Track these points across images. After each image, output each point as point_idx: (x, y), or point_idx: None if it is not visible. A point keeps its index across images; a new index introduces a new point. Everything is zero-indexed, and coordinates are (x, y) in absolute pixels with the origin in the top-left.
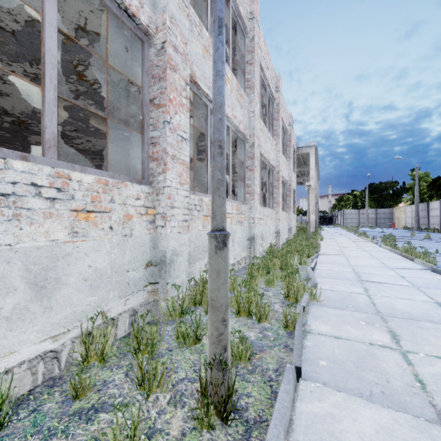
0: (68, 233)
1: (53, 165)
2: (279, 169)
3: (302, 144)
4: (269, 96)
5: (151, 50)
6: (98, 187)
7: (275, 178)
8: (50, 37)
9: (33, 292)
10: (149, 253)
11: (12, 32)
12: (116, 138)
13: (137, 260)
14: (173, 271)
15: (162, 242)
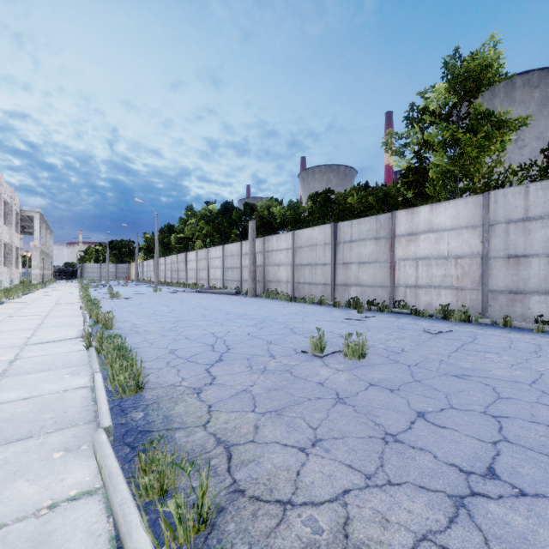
0: None
1: None
2: (1, 238)
3: (26, 208)
4: None
5: None
6: None
7: None
8: None
9: None
10: None
11: None
12: None
13: None
14: None
15: None
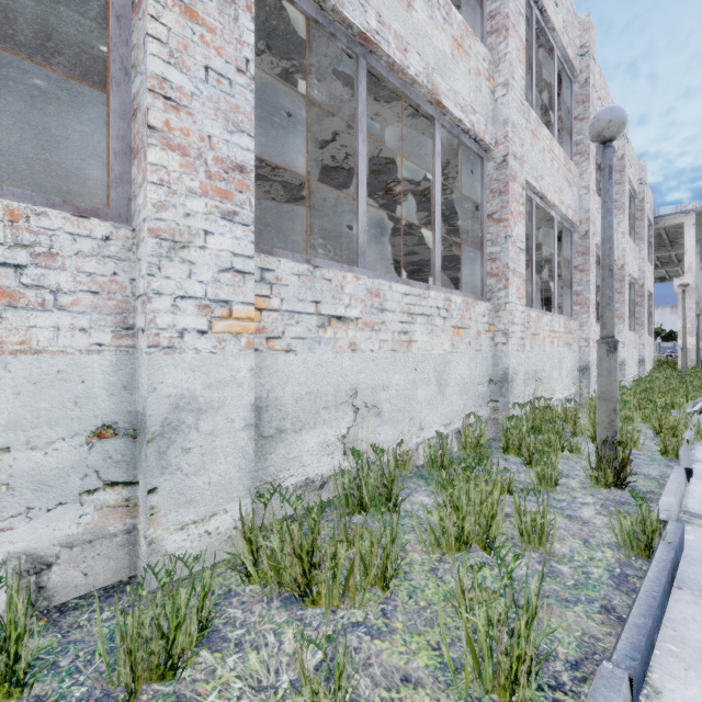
0: (450, 345)
1: (438, 291)
2: (623, 262)
3: (666, 210)
4: None
5: (489, 165)
6: (463, 306)
7: (616, 278)
8: (437, 190)
9: (437, 387)
10: (491, 370)
11: (348, 169)
12: (388, 245)
13: (483, 375)
14: (513, 391)
15: (503, 360)
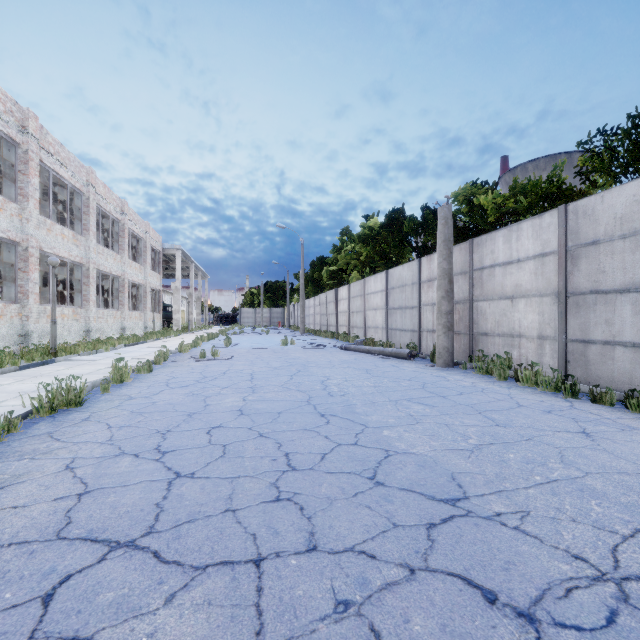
0: None
1: None
2: (125, 277)
3: (167, 245)
4: (114, 219)
5: (20, 248)
6: (3, 307)
7: (122, 285)
8: None
9: None
10: (20, 331)
11: None
12: None
13: (15, 333)
14: (32, 339)
15: (26, 327)
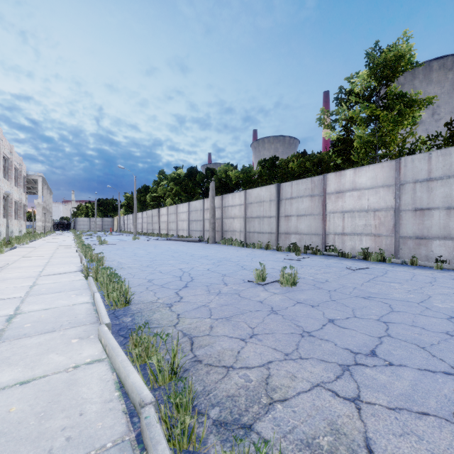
0: None
1: None
2: (13, 197)
3: (31, 173)
4: (6, 158)
5: None
6: None
7: (10, 202)
8: None
9: None
10: None
11: None
12: None
13: None
14: None
15: None
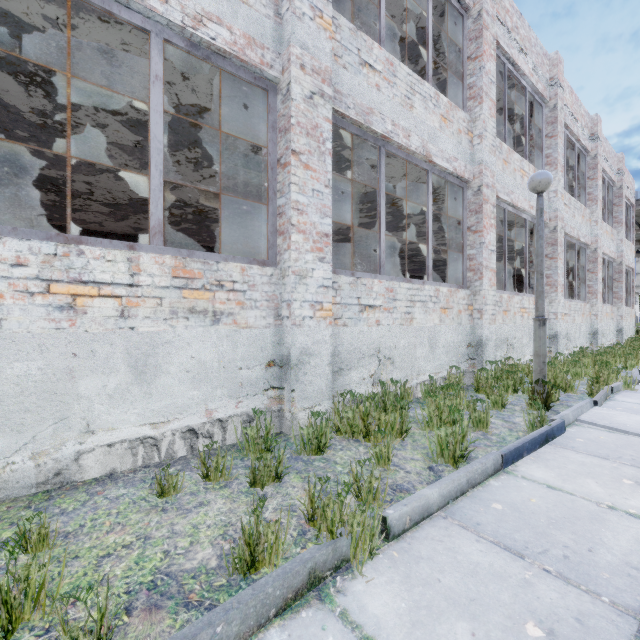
0: (439, 320)
1: (431, 284)
2: (596, 246)
3: None
4: (579, 150)
5: (468, 192)
6: (448, 294)
7: (590, 259)
8: (430, 217)
9: (429, 348)
10: (469, 337)
11: (365, 193)
12: (392, 238)
13: (463, 340)
14: (486, 352)
15: (478, 330)
